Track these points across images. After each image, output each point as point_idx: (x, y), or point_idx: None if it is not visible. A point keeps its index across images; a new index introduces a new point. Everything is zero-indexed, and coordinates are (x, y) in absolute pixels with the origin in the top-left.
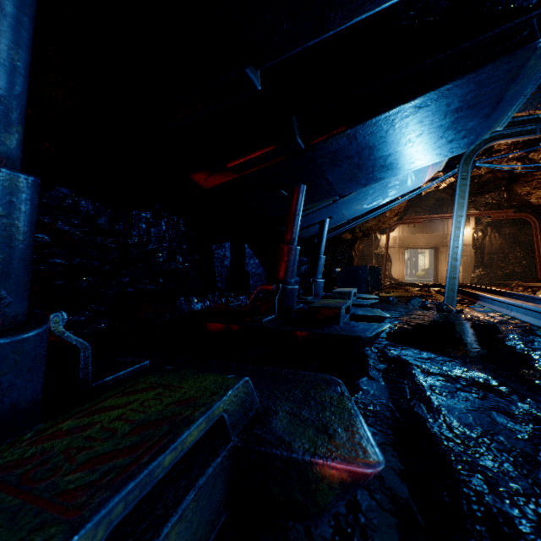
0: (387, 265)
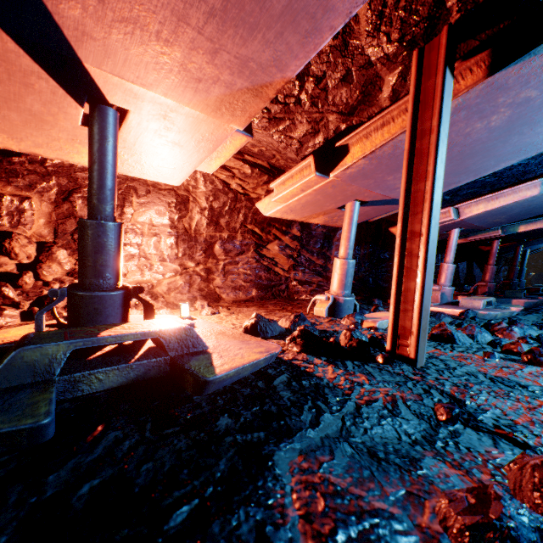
0: None
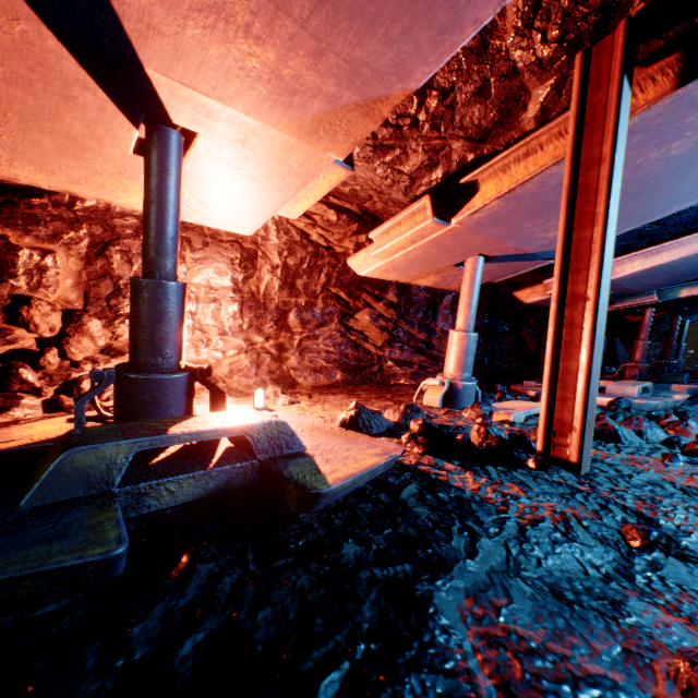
0: None
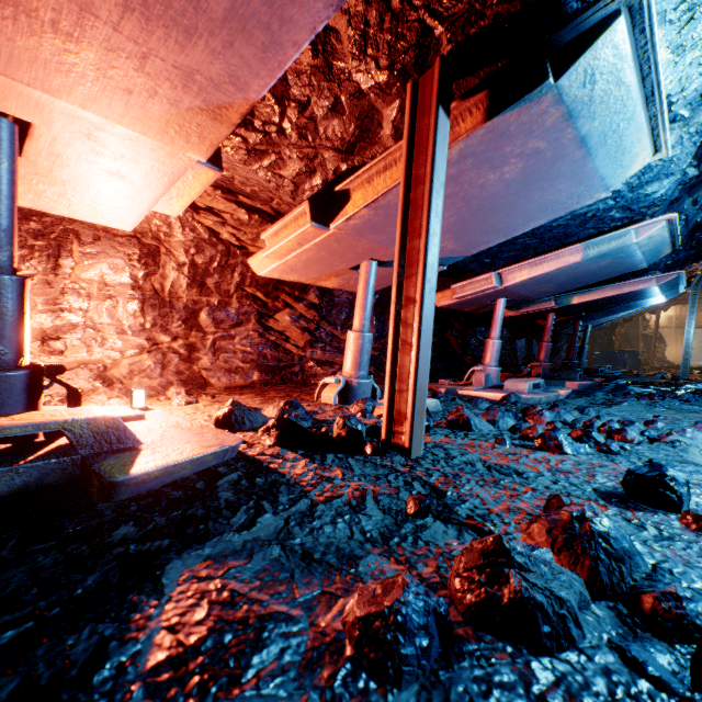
0: (659, 347)
